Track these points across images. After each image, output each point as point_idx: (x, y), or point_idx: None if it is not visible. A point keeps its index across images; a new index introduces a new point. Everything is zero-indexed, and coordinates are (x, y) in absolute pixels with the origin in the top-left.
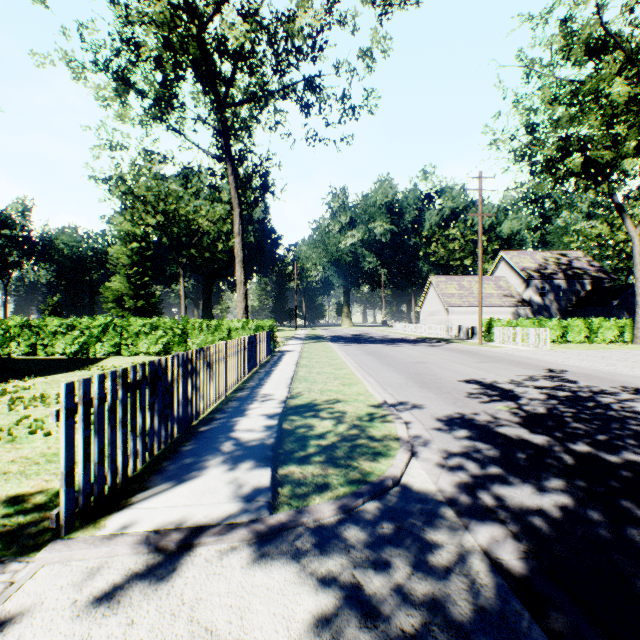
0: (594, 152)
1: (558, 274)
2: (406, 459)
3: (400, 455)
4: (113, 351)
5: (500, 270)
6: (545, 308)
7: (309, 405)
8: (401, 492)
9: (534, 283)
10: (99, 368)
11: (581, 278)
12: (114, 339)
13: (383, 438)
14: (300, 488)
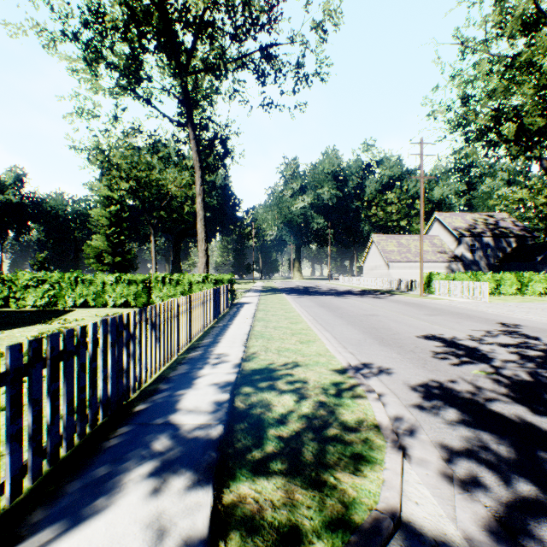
0: (528, 119)
1: (486, 233)
2: (400, 469)
3: (390, 460)
4: (82, 303)
5: (434, 229)
6: (475, 263)
7: (266, 370)
8: (409, 545)
9: (465, 241)
10: (60, 322)
11: (507, 236)
12: (82, 292)
13: (359, 426)
14: (254, 543)
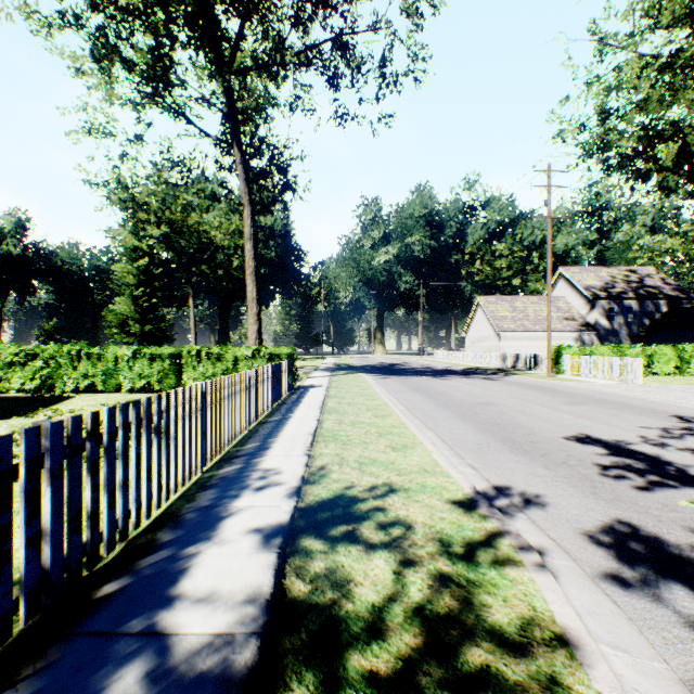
0: None
1: (628, 293)
2: None
3: None
4: (87, 387)
5: (558, 289)
6: (613, 333)
7: (341, 502)
8: None
9: (600, 304)
10: (47, 414)
11: (656, 298)
12: (87, 371)
13: (529, 642)
14: None
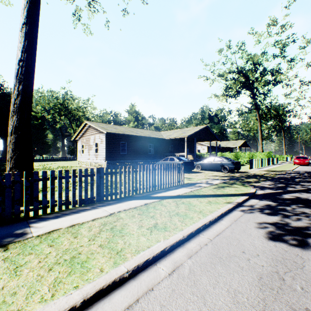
0: None
1: None
2: None
3: None
4: None
5: None
6: None
7: None
8: None
9: None
10: None
11: None
12: None
13: None
14: None
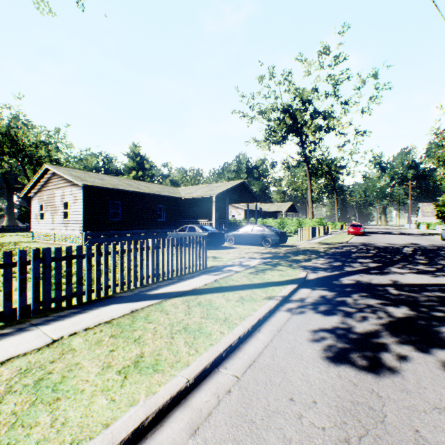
0: None
1: None
2: None
3: None
4: None
5: None
6: None
7: None
8: None
9: None
10: None
11: None
12: None
13: None
14: None
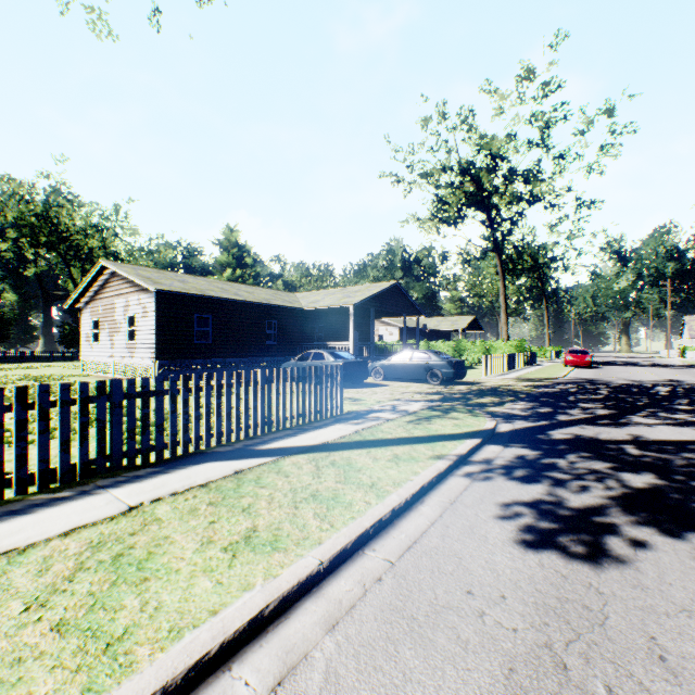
0: None
1: None
2: None
3: None
4: None
5: None
6: None
7: None
8: None
9: None
10: None
11: None
12: None
13: None
14: None
